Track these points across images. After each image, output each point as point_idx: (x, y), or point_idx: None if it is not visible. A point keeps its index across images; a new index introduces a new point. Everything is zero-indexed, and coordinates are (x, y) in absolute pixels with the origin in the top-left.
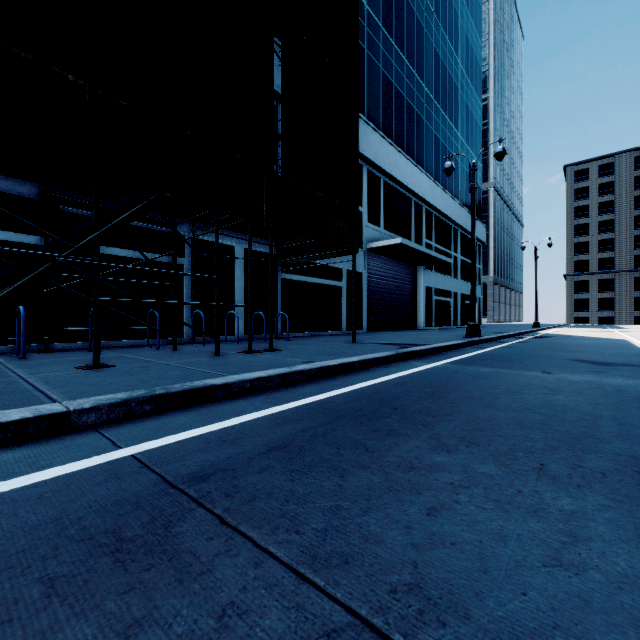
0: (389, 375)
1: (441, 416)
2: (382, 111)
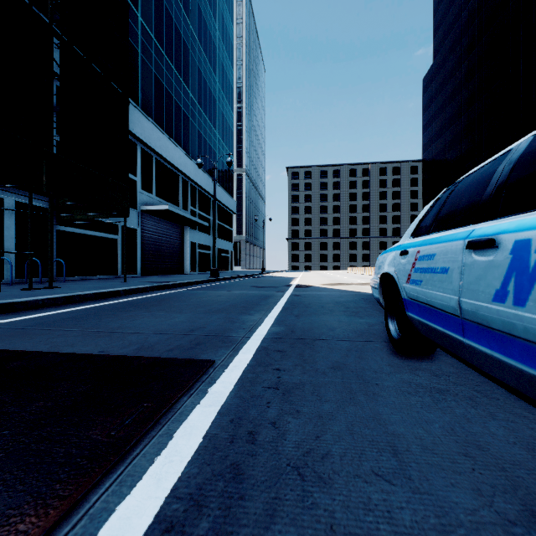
0: (142, 296)
1: (157, 306)
2: (154, 104)
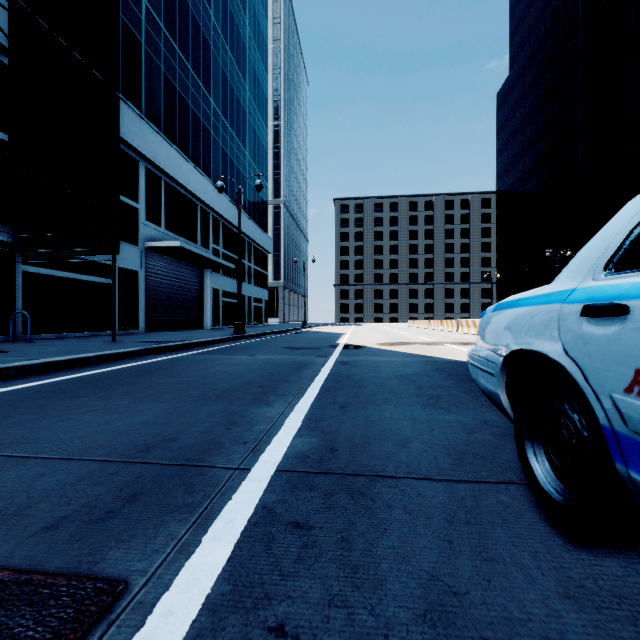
0: (122, 365)
1: (129, 385)
2: (164, 112)
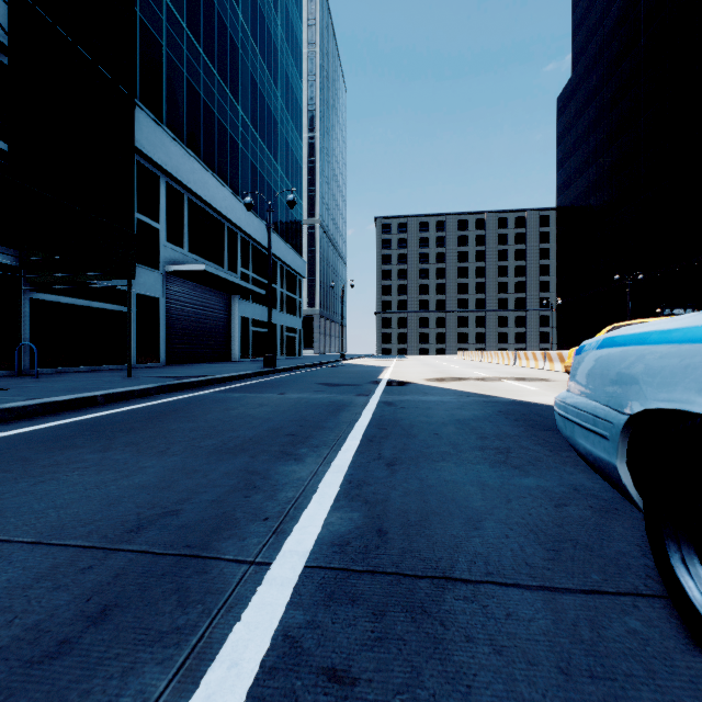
0: (133, 406)
1: (136, 431)
2: (187, 121)
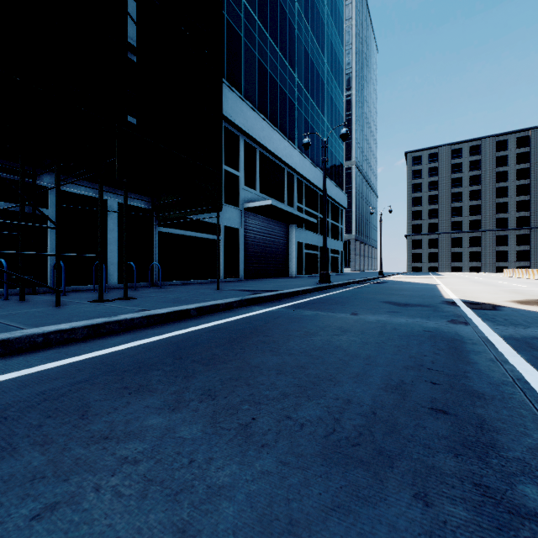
0: (217, 321)
1: (215, 364)
2: (258, 92)
